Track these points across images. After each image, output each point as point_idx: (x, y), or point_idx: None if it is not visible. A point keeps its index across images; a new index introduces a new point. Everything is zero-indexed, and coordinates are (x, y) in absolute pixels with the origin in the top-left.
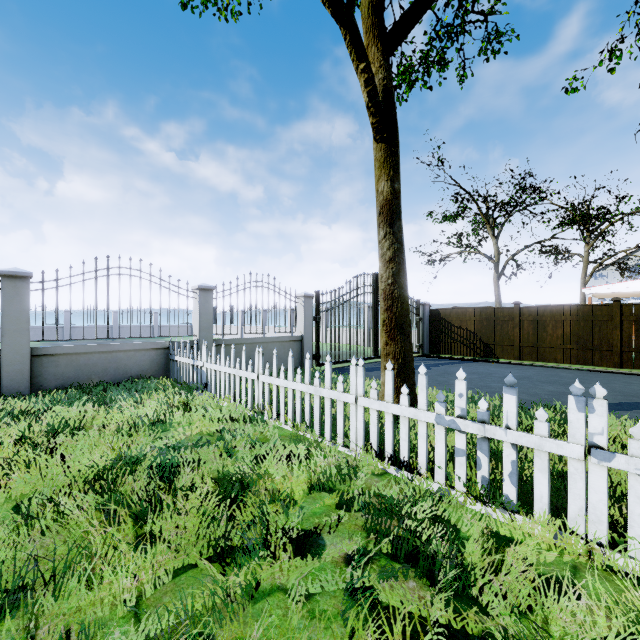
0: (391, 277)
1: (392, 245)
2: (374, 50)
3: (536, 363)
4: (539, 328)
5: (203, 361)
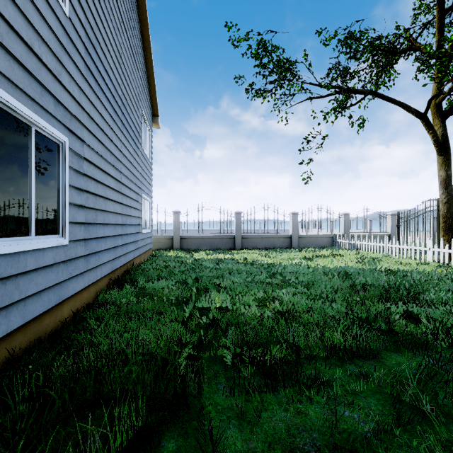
0: (446, 209)
1: (446, 197)
2: (437, 121)
3: None
4: None
5: (355, 241)
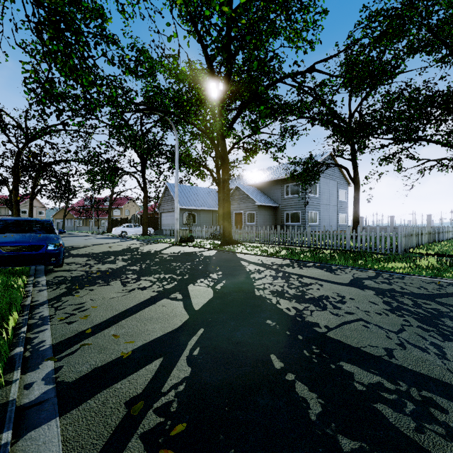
0: None
1: None
2: None
3: None
4: None
5: None
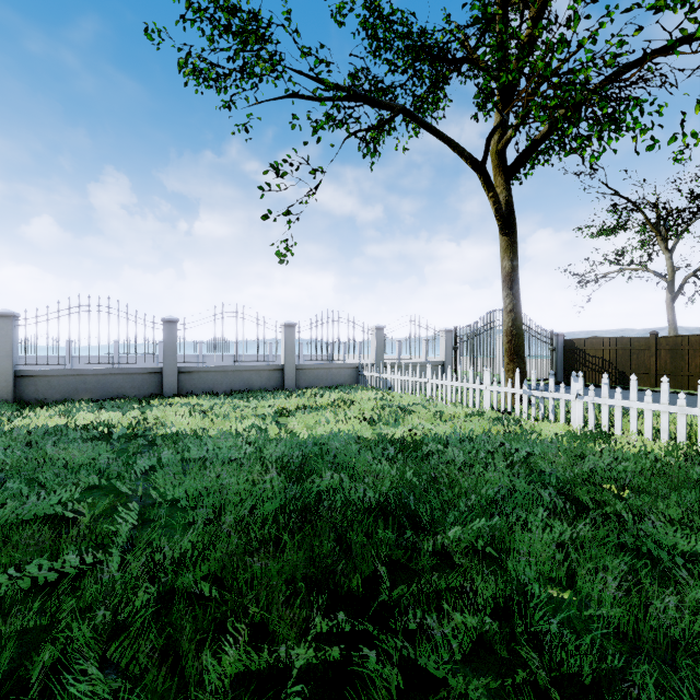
0: (511, 322)
1: (511, 301)
2: (499, 179)
3: (673, 390)
4: (677, 357)
5: (388, 374)
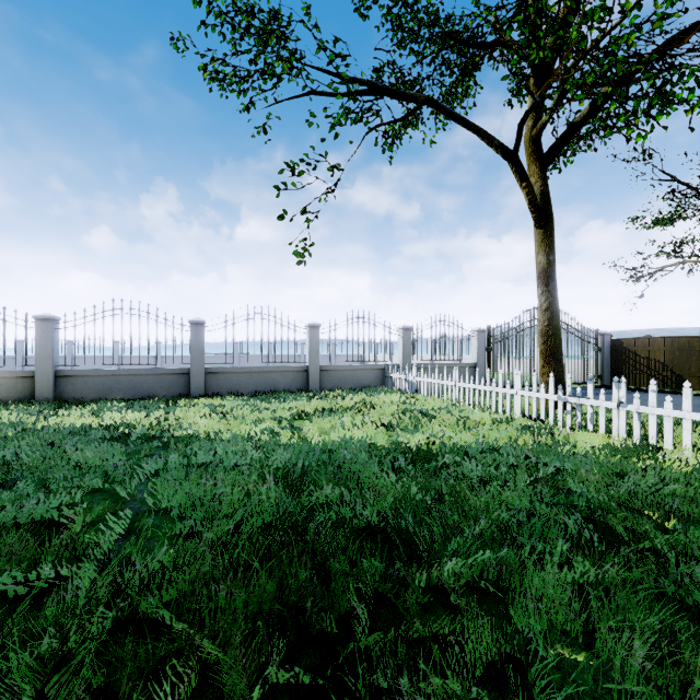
0: (546, 321)
1: (547, 299)
2: (534, 168)
3: None
4: None
5: (414, 376)
